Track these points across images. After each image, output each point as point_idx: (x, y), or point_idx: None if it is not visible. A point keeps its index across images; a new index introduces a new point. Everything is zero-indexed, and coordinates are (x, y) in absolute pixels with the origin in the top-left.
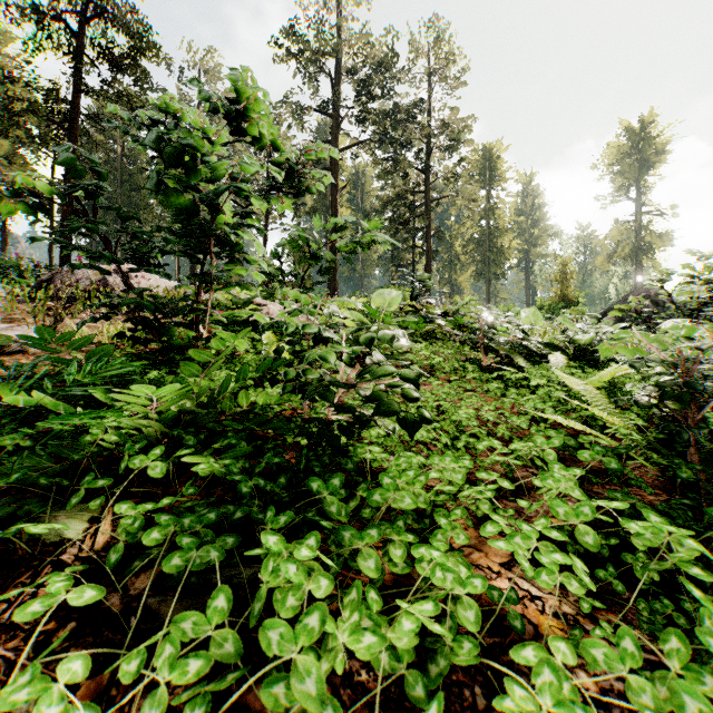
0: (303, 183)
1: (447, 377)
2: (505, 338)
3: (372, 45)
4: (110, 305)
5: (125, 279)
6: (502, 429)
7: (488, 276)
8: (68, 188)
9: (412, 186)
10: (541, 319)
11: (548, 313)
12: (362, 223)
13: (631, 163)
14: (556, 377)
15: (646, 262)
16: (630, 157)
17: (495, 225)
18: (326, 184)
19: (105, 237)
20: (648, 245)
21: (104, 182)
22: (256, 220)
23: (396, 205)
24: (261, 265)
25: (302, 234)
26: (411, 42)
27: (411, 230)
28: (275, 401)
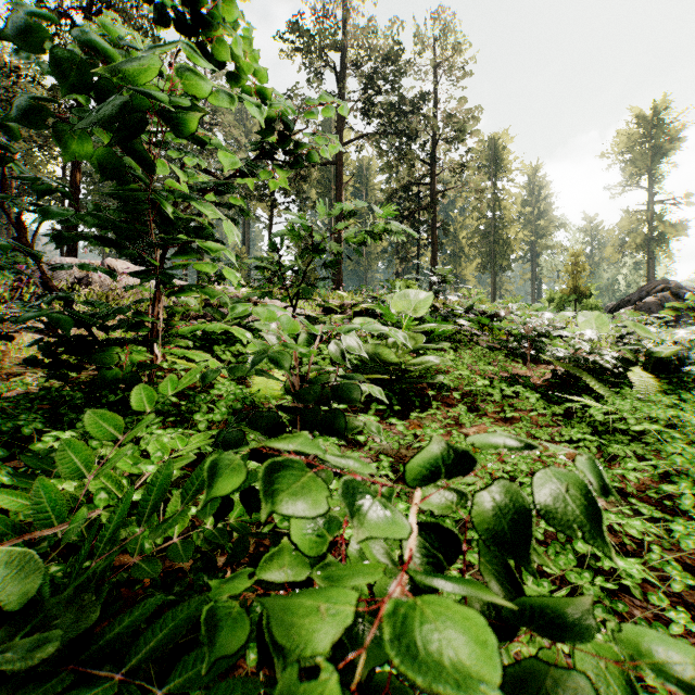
0: (301, 146)
1: (495, 406)
2: (566, 350)
3: (377, 35)
4: (16, 319)
5: (45, 279)
6: (676, 570)
7: (494, 268)
8: (74, 184)
9: (417, 178)
10: (606, 323)
11: (559, 306)
12: (374, 208)
13: (642, 151)
14: (665, 416)
15: (658, 252)
16: (641, 145)
17: (500, 217)
18: (332, 153)
19: (18, 220)
20: (661, 235)
21: (17, 141)
22: (240, 198)
23: (400, 197)
24: (255, 259)
25: (303, 221)
26: (416, 33)
27: (416, 222)
28: (239, 514)
